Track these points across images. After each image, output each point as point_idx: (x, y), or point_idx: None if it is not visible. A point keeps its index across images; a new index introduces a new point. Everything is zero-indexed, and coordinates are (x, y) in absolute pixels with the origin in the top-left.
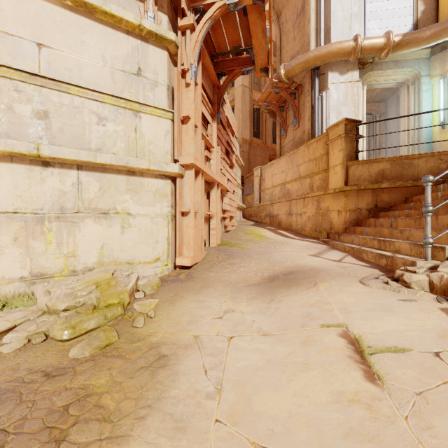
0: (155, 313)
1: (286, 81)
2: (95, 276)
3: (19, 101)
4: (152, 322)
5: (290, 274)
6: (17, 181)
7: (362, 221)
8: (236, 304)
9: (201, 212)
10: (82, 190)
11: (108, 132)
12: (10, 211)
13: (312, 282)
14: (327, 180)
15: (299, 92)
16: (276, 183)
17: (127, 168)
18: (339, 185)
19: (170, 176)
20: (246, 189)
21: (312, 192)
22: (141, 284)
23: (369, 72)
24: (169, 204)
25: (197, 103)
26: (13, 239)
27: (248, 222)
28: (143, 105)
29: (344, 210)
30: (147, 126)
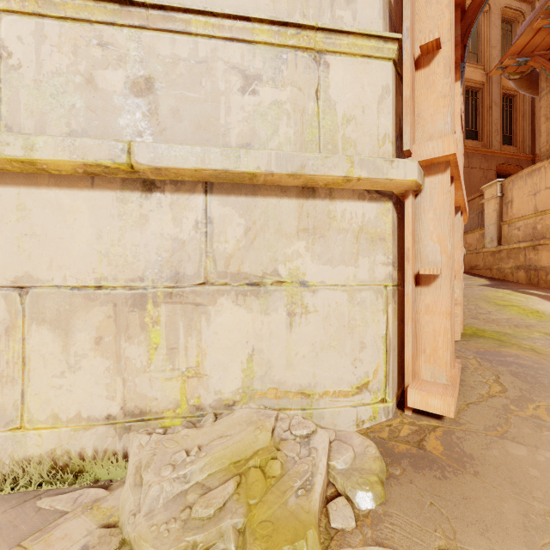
0: None
1: None
2: (235, 441)
3: (104, 64)
4: None
5: None
6: (100, 225)
7: None
8: None
9: None
10: (212, 235)
11: (261, 107)
12: (90, 285)
13: None
14: None
15: None
16: (548, 206)
17: (301, 179)
18: None
19: (390, 192)
20: None
21: None
22: (338, 468)
23: None
24: (389, 257)
25: None
26: (95, 339)
27: (475, 279)
28: (332, 34)
29: None
30: (340, 82)
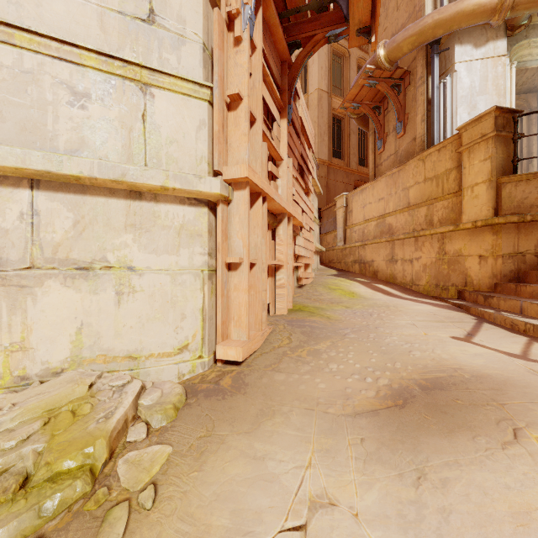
0: (156, 494)
1: (387, 66)
2: (52, 395)
3: None
4: (144, 525)
5: (437, 388)
6: None
7: (529, 274)
8: (336, 475)
9: (262, 262)
10: (39, 225)
11: (90, 120)
12: None
13: (504, 424)
14: (458, 209)
15: (406, 83)
16: (370, 216)
17: (125, 185)
18: (482, 215)
19: (206, 200)
20: (324, 225)
21: (431, 228)
22: (146, 404)
23: (521, 41)
24: (205, 249)
25: (255, 78)
26: None
27: (329, 270)
28: (156, 72)
29: (492, 255)
30: (164, 111)
